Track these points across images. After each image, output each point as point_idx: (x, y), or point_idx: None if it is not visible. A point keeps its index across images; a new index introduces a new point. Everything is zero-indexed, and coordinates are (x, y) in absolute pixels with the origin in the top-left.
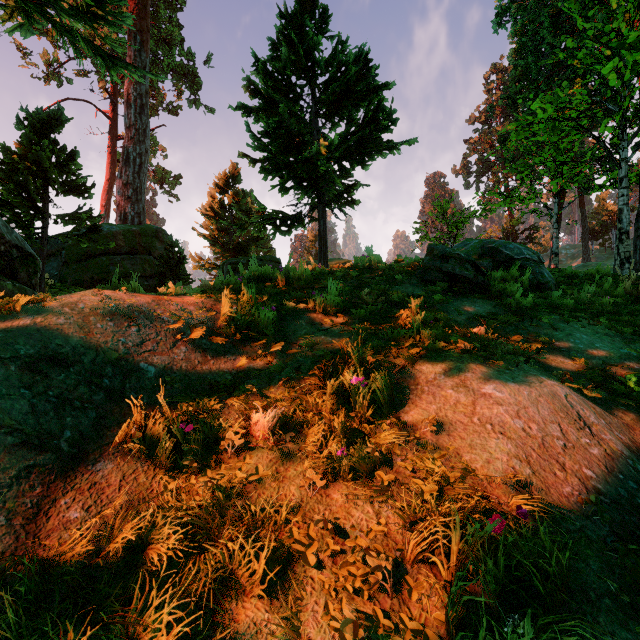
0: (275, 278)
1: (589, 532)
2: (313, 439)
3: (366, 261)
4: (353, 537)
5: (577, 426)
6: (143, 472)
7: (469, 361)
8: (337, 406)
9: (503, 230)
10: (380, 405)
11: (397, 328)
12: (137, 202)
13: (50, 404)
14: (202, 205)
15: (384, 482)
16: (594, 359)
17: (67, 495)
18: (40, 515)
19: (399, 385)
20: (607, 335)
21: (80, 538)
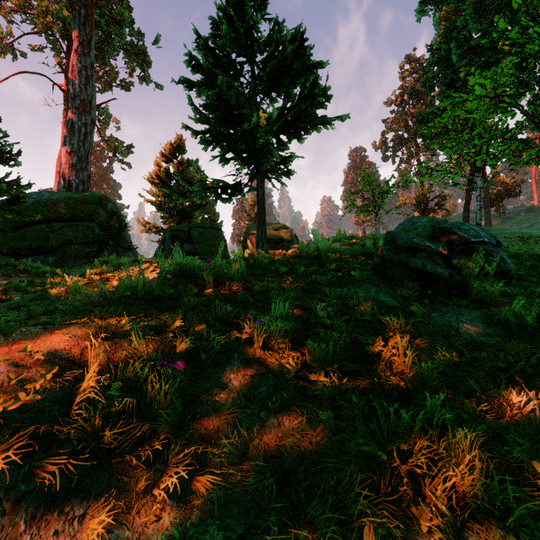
0: (201, 275)
1: None
2: None
3: (313, 249)
4: None
5: None
6: None
7: None
8: None
9: (416, 198)
10: None
11: (380, 389)
12: (82, 170)
13: None
14: (149, 173)
15: None
16: None
17: None
18: None
19: None
20: None
21: None
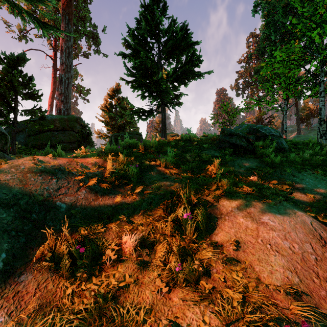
0: (138, 146)
1: None
2: (160, 255)
3: (188, 136)
4: None
5: (321, 244)
6: (51, 281)
7: (251, 200)
8: (174, 230)
9: (256, 118)
10: (201, 231)
11: (207, 176)
12: (66, 103)
13: None
14: (101, 105)
15: (206, 290)
16: (318, 194)
17: None
18: None
19: (210, 215)
20: (323, 180)
21: None
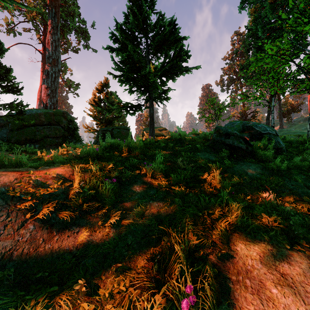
0: (121, 148)
1: None
2: None
3: (178, 136)
4: None
5: None
6: None
7: (279, 244)
8: None
9: (240, 112)
10: None
11: (205, 193)
12: (53, 97)
13: None
14: (89, 99)
15: None
16: None
17: None
18: None
19: (220, 273)
20: None
21: None
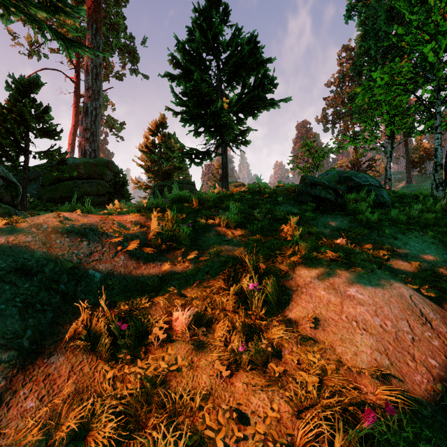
0: (191, 200)
1: (439, 417)
2: (220, 334)
3: (256, 187)
4: (253, 424)
5: (421, 322)
6: (87, 363)
7: (336, 268)
8: (238, 305)
9: (351, 161)
10: (270, 305)
11: (280, 239)
12: (93, 142)
13: (16, 308)
14: (139, 144)
15: (276, 373)
16: (425, 262)
17: (25, 386)
18: (2, 406)
19: (284, 287)
20: (433, 243)
21: (33, 427)
